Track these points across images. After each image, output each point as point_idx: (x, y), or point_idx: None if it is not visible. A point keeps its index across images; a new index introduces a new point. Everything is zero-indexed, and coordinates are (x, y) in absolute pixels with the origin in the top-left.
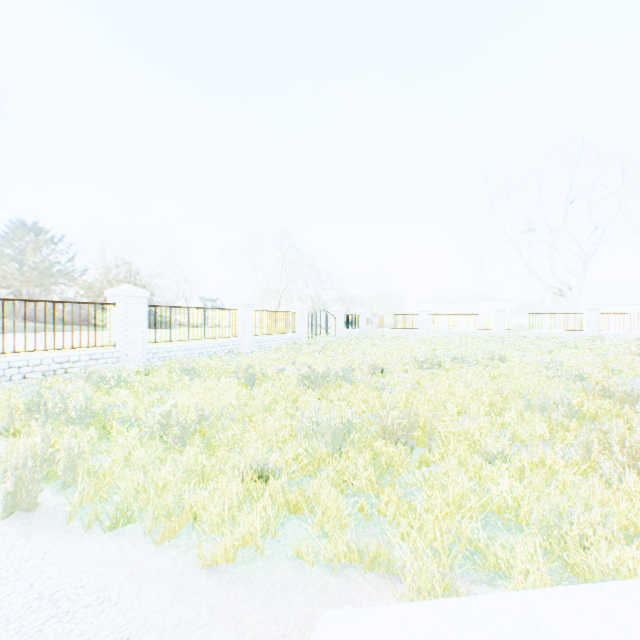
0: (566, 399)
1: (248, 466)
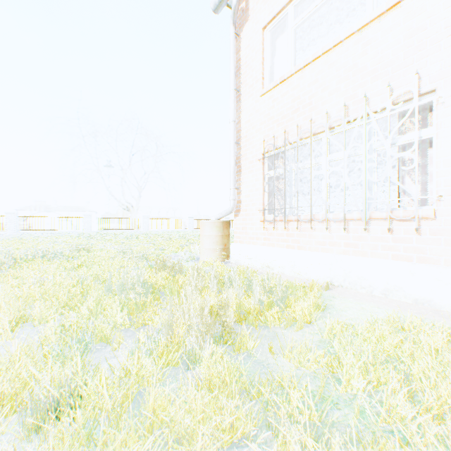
0: (142, 276)
1: None
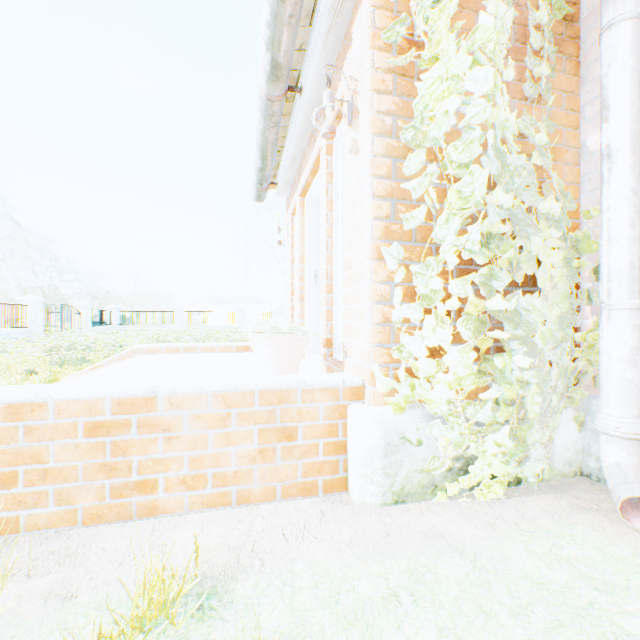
0: None
1: (24, 371)
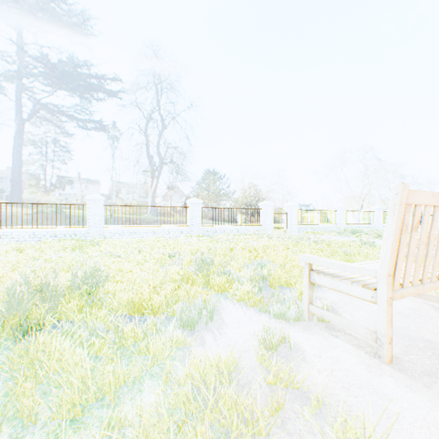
0: None
1: None
